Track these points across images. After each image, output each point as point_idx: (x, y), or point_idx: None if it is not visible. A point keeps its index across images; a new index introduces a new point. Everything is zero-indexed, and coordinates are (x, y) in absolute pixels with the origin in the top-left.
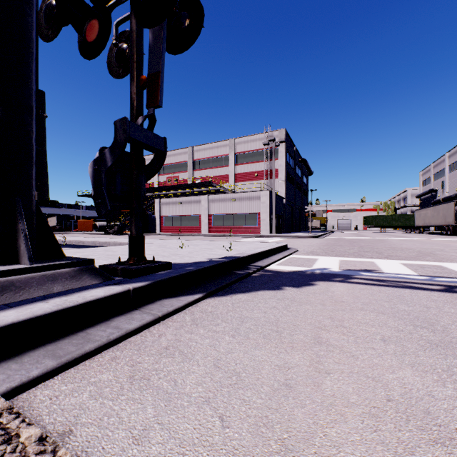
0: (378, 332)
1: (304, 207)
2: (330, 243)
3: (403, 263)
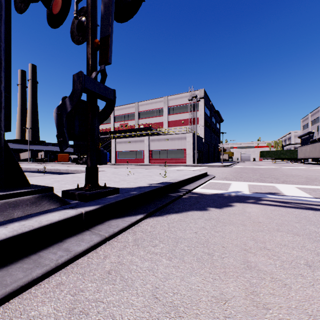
0: (300, 255)
1: (217, 145)
2: (238, 170)
3: (298, 187)
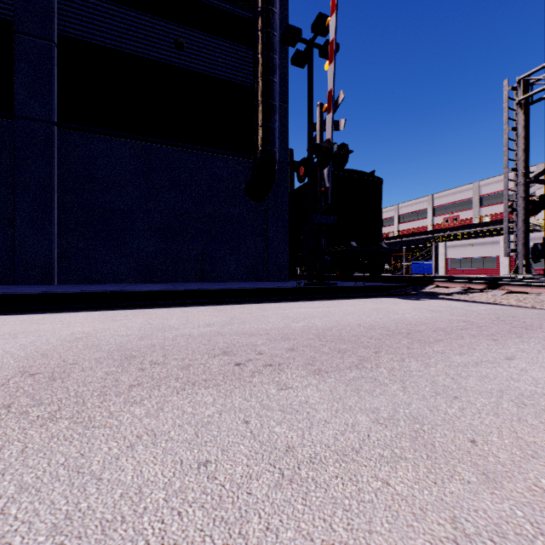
0: None
1: None
2: None
3: None
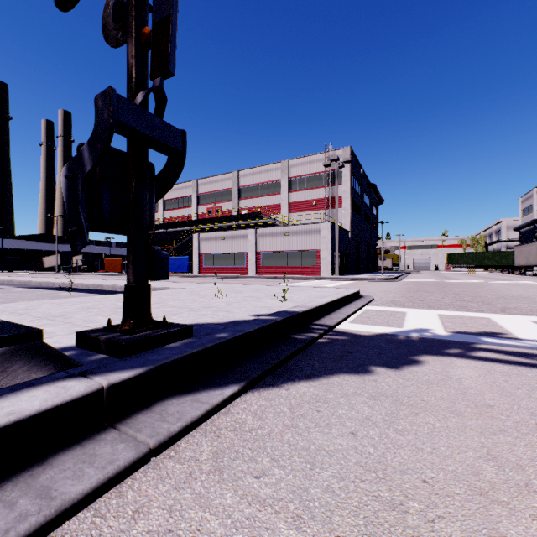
0: None
1: (373, 243)
2: (412, 288)
3: (536, 322)
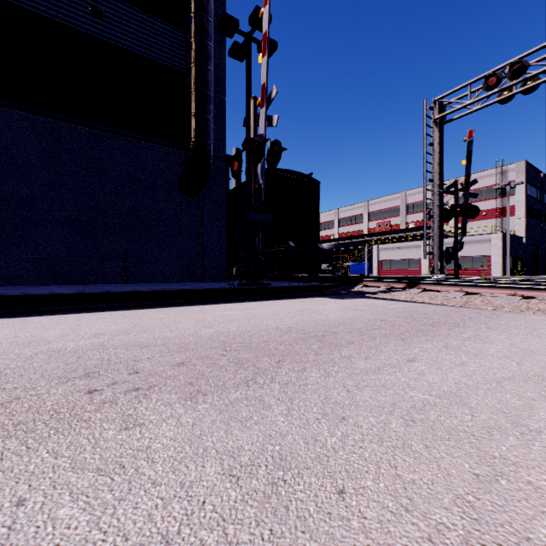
0: None
1: None
2: None
3: None
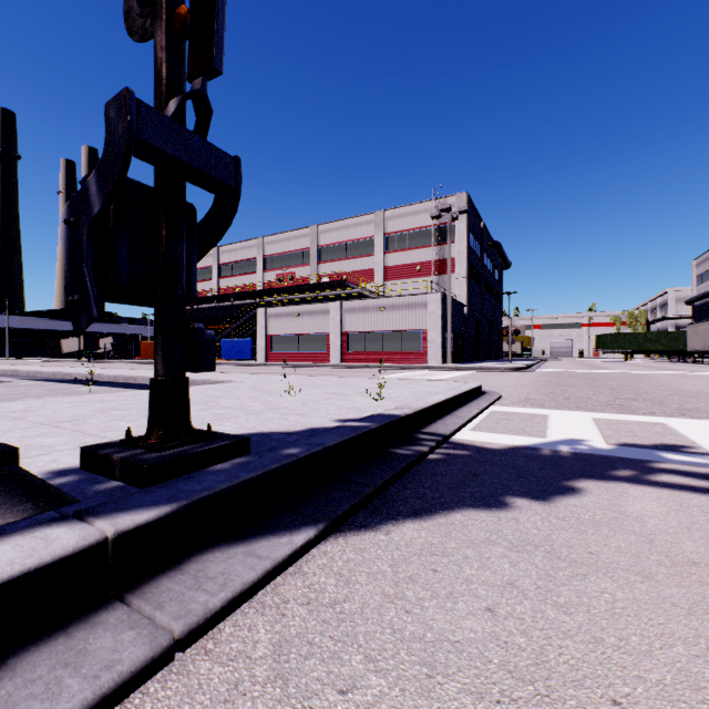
0: None
1: (497, 320)
2: (552, 381)
3: None
